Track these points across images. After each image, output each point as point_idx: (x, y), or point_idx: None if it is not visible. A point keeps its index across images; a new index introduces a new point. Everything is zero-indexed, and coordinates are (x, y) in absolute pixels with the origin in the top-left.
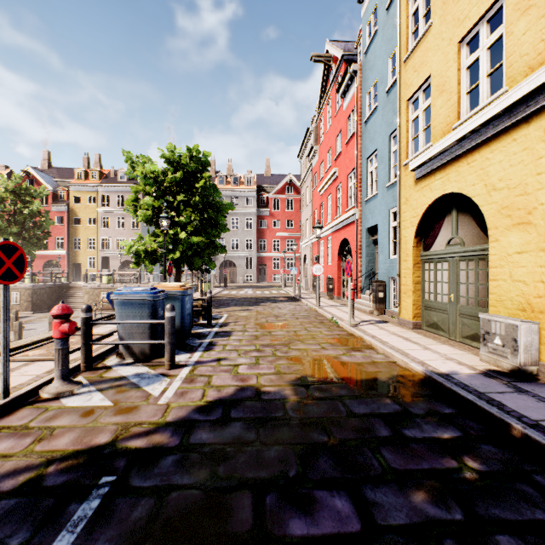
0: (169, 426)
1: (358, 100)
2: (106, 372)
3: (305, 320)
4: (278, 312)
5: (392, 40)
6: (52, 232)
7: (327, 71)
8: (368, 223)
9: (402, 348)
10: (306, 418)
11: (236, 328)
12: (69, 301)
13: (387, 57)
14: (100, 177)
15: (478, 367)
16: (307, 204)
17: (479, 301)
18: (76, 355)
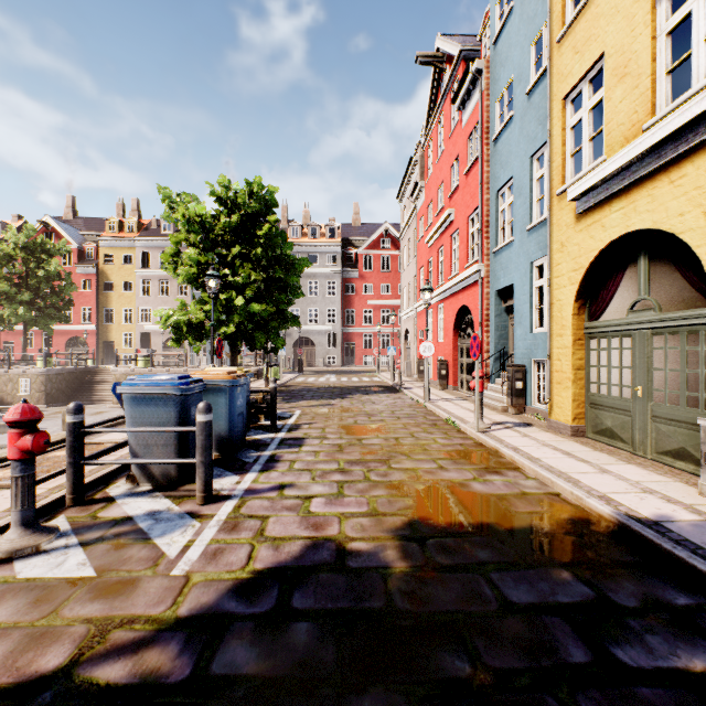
0: (179, 628)
1: (483, 110)
2: (105, 508)
3: (410, 421)
4: (371, 409)
5: (537, 17)
6: (77, 301)
7: (438, 78)
8: (498, 283)
9: (565, 470)
10: (427, 614)
11: (311, 433)
12: (94, 390)
13: (527, 43)
14: (138, 229)
15: (702, 508)
16: (410, 261)
17: (688, 398)
18: (65, 478)
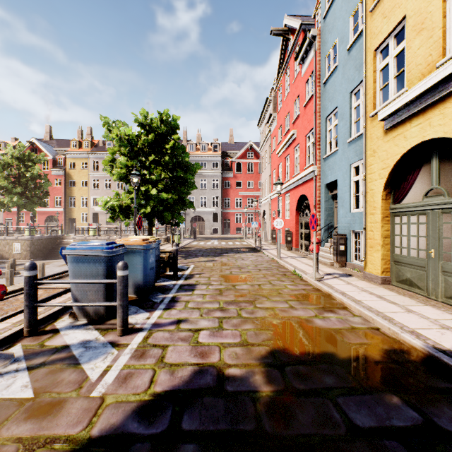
0: (90, 448)
1: (316, 63)
2: (51, 338)
3: (268, 272)
4: (241, 264)
5: None
6: (52, 193)
7: (285, 44)
8: (327, 179)
9: (381, 310)
10: (289, 437)
11: (200, 280)
12: None
13: (348, 16)
14: (91, 146)
15: None
16: (266, 166)
17: None
18: None
